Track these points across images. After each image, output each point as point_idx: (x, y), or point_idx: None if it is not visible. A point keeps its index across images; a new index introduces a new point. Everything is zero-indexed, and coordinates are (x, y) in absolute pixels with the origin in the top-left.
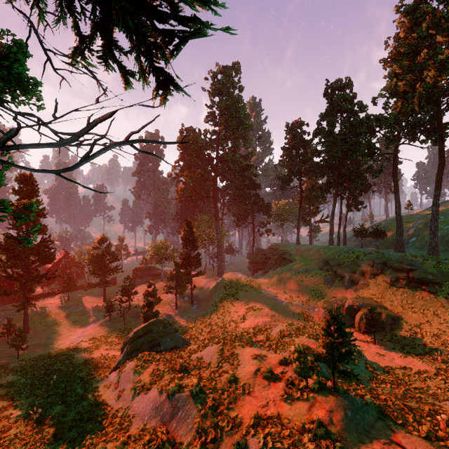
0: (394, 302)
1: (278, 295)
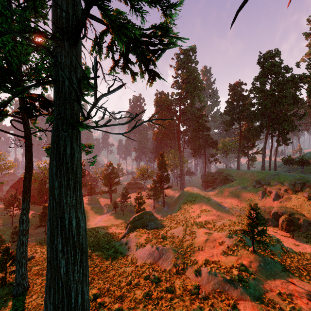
0: (310, 211)
1: (222, 203)
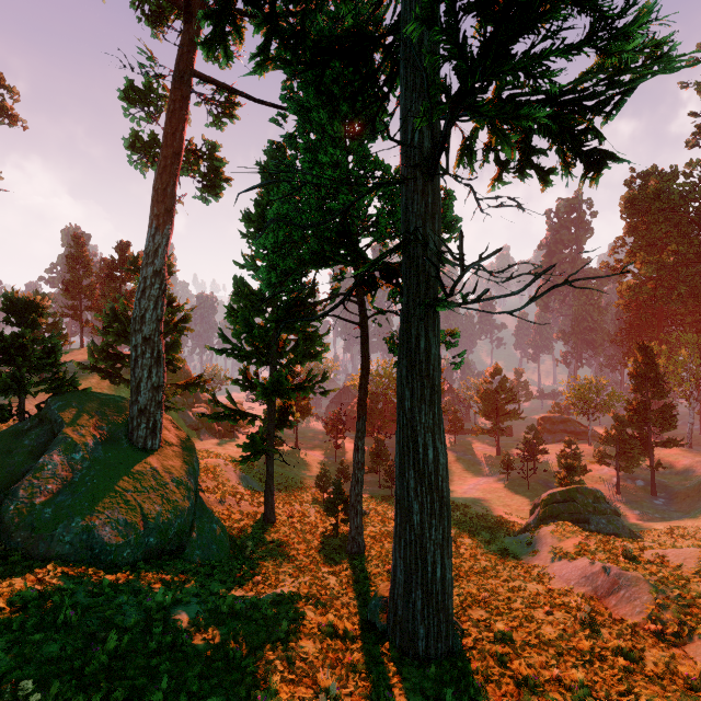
0: None
1: None
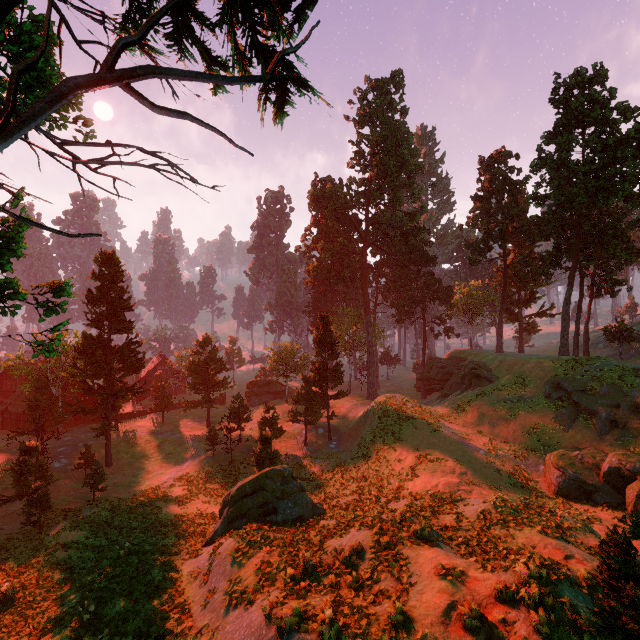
0: None
1: (469, 436)
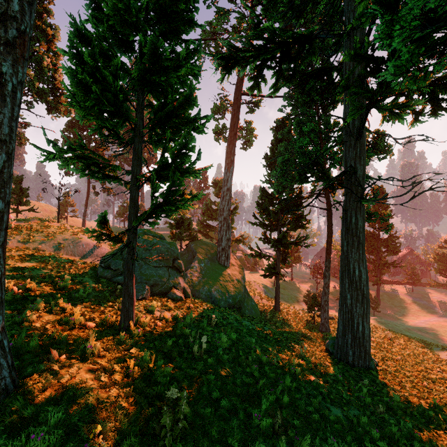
0: None
1: None
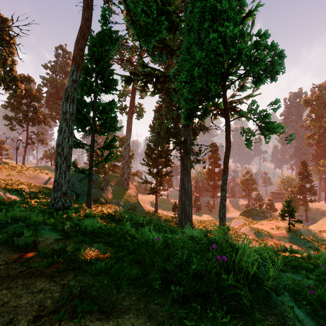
0: None
1: None
